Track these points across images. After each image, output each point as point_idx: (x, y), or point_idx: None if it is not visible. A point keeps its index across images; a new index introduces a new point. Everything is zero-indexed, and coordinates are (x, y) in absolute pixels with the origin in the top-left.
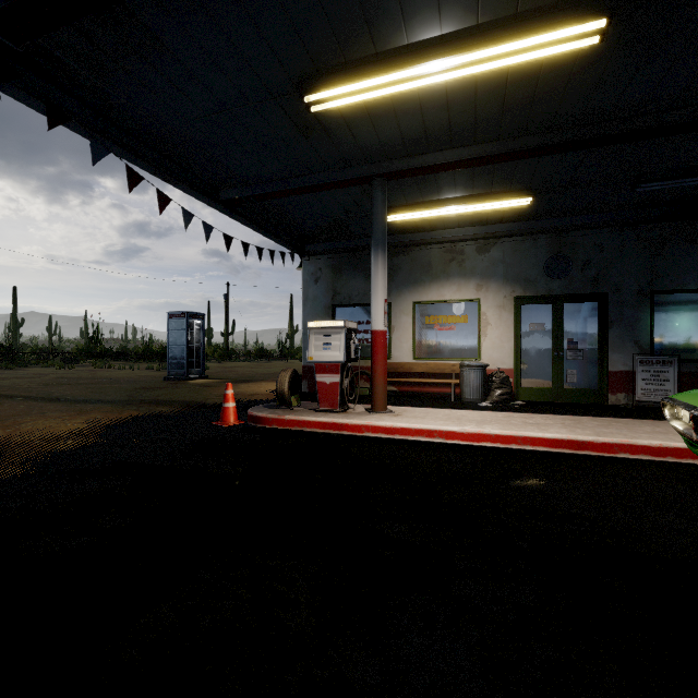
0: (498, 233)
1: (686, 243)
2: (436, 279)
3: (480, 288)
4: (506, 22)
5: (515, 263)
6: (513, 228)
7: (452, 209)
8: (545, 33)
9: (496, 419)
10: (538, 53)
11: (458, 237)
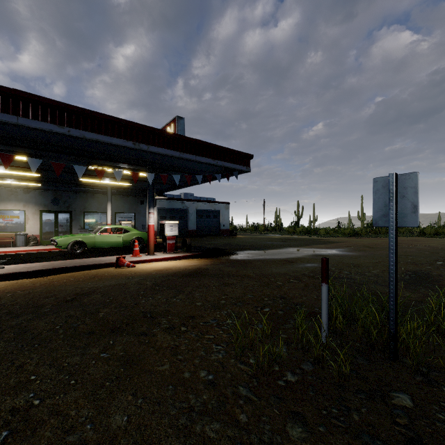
0: (33, 188)
1: (93, 199)
2: (4, 201)
3: (25, 206)
4: (20, 169)
5: (40, 199)
6: (39, 187)
7: (10, 182)
8: (29, 172)
9: (24, 248)
10: (28, 174)
11: (15, 187)
